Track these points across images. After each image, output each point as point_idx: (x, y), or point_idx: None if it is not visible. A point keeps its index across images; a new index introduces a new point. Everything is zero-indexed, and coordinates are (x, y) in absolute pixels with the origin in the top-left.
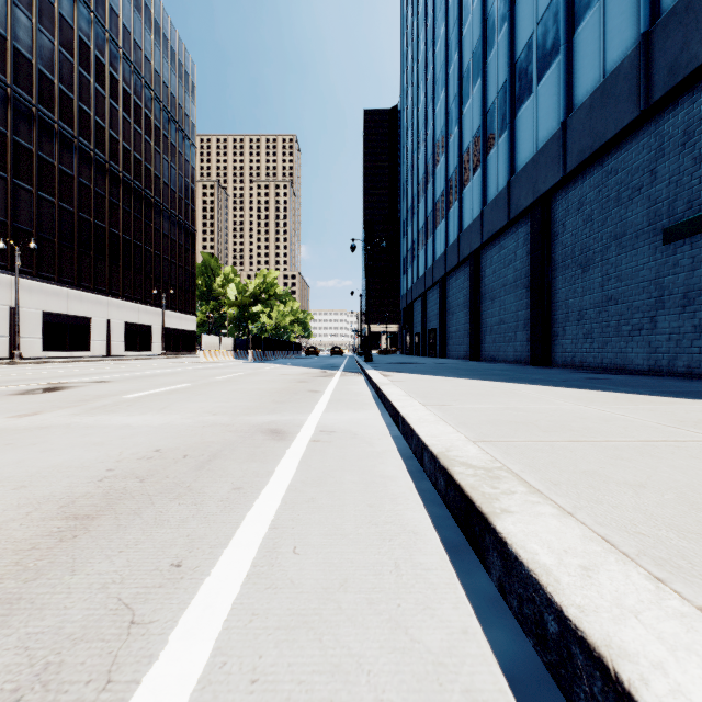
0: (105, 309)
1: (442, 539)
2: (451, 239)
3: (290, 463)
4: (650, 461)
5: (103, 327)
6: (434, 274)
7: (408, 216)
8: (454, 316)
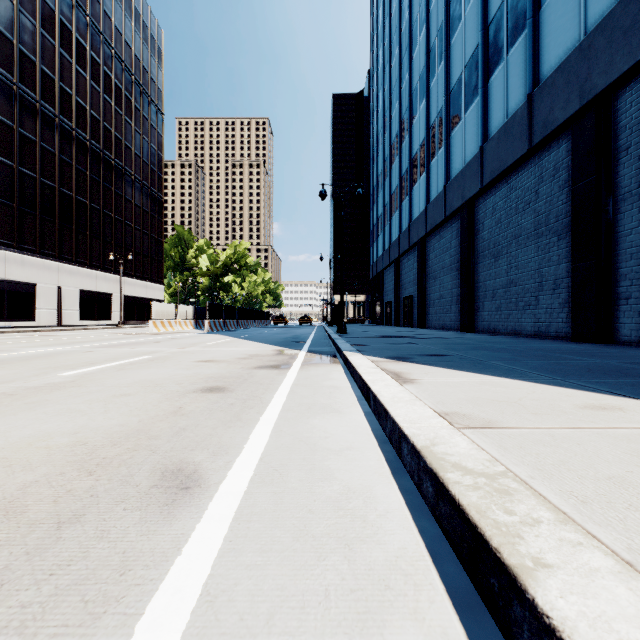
0: (55, 275)
1: (447, 581)
2: (433, 194)
3: None
4: None
5: (52, 294)
6: (411, 236)
7: (379, 182)
8: (437, 281)
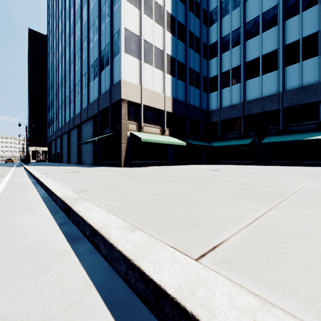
0: None
1: (52, 212)
2: (63, 123)
3: (12, 170)
4: (44, 168)
5: None
6: (59, 133)
7: (50, 105)
8: (64, 149)
